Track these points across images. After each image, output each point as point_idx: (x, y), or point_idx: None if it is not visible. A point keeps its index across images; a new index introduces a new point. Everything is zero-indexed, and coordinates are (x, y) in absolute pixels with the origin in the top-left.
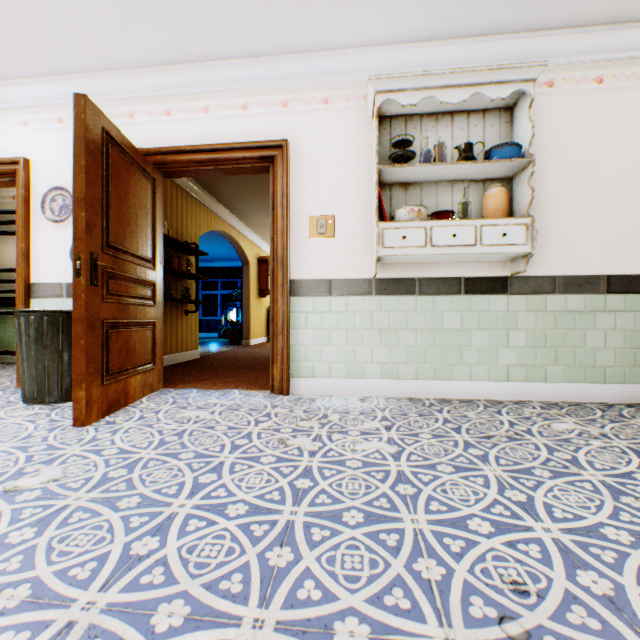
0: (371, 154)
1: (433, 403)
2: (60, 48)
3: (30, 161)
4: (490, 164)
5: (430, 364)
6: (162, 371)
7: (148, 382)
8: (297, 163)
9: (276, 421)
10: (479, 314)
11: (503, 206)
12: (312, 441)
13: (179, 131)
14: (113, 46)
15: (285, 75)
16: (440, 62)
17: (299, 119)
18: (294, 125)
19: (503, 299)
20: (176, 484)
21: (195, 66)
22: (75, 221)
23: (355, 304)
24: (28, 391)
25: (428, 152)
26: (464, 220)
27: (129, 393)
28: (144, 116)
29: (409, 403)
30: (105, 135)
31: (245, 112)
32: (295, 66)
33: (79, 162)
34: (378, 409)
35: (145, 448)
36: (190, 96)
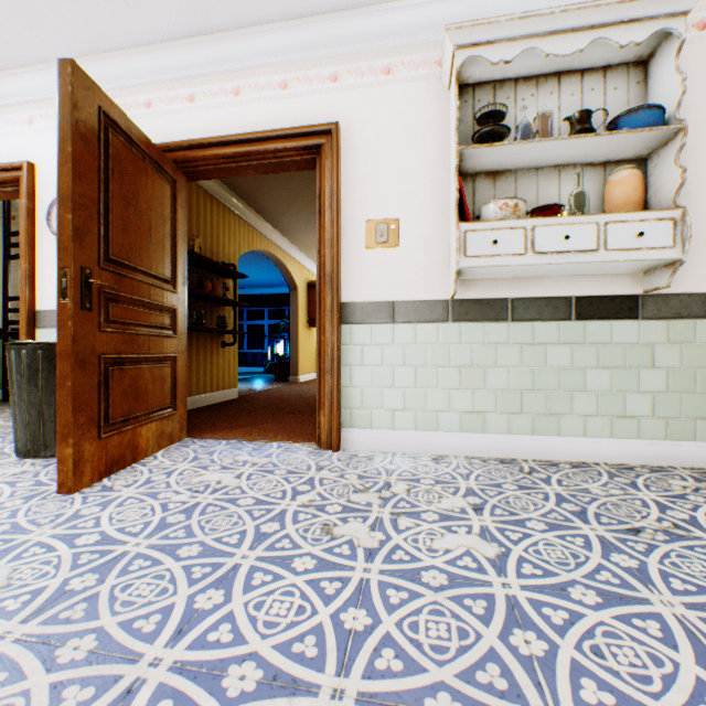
0: (447, 136)
1: (534, 467)
2: (61, 22)
3: (35, 166)
4: (619, 137)
5: (528, 413)
6: (185, 417)
7: (166, 431)
8: (350, 153)
9: (320, 492)
10: (597, 346)
11: (637, 195)
12: (369, 530)
13: (205, 120)
14: (122, 15)
15: (335, 40)
16: (542, 7)
17: (353, 96)
18: (346, 104)
19: (632, 326)
20: (159, 611)
21: (223, 36)
22: (60, 226)
23: (426, 333)
24: (20, 442)
25: (525, 129)
26: (581, 216)
27: (139, 446)
28: (163, 104)
29: (500, 467)
30: (102, 116)
31: (285, 92)
32: (347, 27)
33: (65, 148)
34: (459, 476)
35: (136, 535)
36: (218, 76)
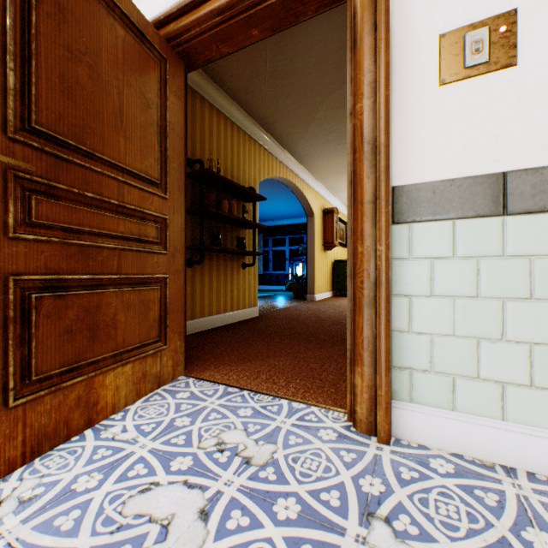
0: None
1: None
2: None
3: None
4: None
5: None
6: (182, 350)
7: (150, 372)
8: None
9: None
10: None
11: None
12: None
13: None
14: None
15: None
16: None
17: None
18: None
19: None
20: None
21: None
22: None
23: None
24: None
25: None
26: None
27: (98, 402)
28: None
29: None
30: None
31: None
32: None
33: None
34: None
35: None
36: None
